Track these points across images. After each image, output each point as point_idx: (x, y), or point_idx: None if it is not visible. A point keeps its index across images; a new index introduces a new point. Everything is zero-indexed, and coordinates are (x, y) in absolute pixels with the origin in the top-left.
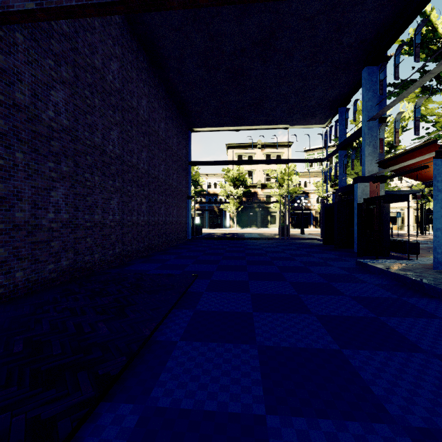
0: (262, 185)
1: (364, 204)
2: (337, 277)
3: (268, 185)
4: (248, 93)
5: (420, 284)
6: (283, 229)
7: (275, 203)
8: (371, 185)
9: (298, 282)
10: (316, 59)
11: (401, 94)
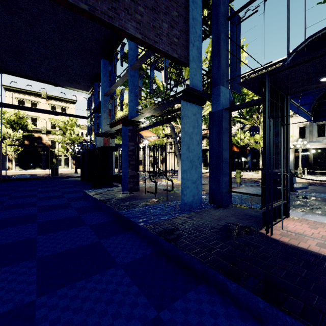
0: (47, 131)
1: (97, 151)
2: (53, 207)
3: (52, 132)
4: (0, 37)
5: (100, 203)
6: (53, 170)
7: (59, 148)
8: (105, 139)
9: (2, 218)
10: (65, 35)
11: (116, 83)
